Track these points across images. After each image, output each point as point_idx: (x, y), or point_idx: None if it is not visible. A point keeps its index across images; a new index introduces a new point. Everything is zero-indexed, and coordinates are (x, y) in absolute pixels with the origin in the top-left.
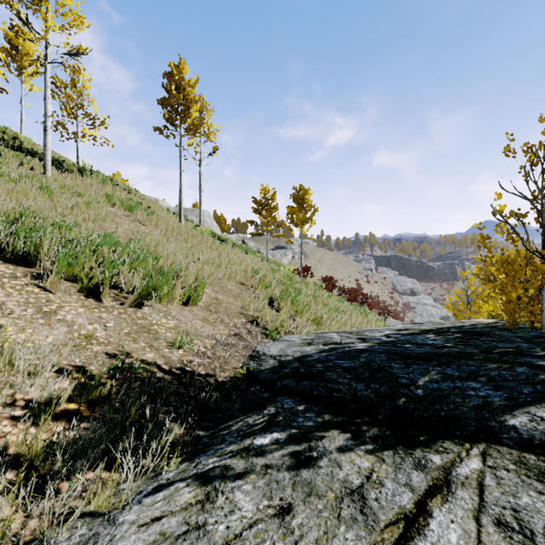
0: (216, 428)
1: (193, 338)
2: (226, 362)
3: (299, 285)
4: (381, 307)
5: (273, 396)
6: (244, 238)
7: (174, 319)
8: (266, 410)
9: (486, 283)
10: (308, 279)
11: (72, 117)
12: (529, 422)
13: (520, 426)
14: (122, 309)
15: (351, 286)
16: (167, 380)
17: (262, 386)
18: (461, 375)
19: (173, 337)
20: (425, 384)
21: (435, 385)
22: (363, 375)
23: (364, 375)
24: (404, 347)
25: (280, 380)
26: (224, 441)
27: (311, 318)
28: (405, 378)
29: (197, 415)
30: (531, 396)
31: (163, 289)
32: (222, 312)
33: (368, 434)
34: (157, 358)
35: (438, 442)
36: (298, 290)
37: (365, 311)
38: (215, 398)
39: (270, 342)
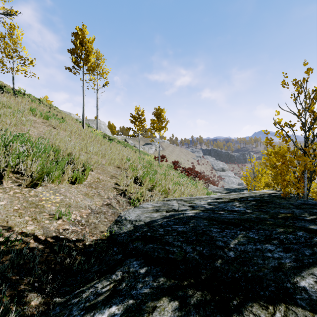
0: (72, 294)
1: (73, 209)
2: (95, 227)
3: (156, 168)
4: (205, 179)
5: (124, 258)
6: (126, 138)
7: (61, 195)
8: (115, 275)
9: (271, 169)
10: (164, 163)
11: (9, 58)
12: (315, 284)
13: (309, 287)
14: (18, 189)
15: (189, 166)
16: (39, 249)
17: (119, 247)
18: (260, 238)
19: (56, 210)
20: (235, 246)
21: (242, 247)
22: (191, 238)
23: (192, 238)
24: (220, 213)
25: (132, 242)
26: (69, 315)
27: (161, 189)
28: (221, 241)
29: (59, 281)
30: (312, 257)
31: (54, 173)
32: (100, 187)
33: (192, 301)
34: (37, 230)
35: (248, 306)
36: (155, 171)
37: (196, 183)
38: (79, 262)
39: (131, 209)
